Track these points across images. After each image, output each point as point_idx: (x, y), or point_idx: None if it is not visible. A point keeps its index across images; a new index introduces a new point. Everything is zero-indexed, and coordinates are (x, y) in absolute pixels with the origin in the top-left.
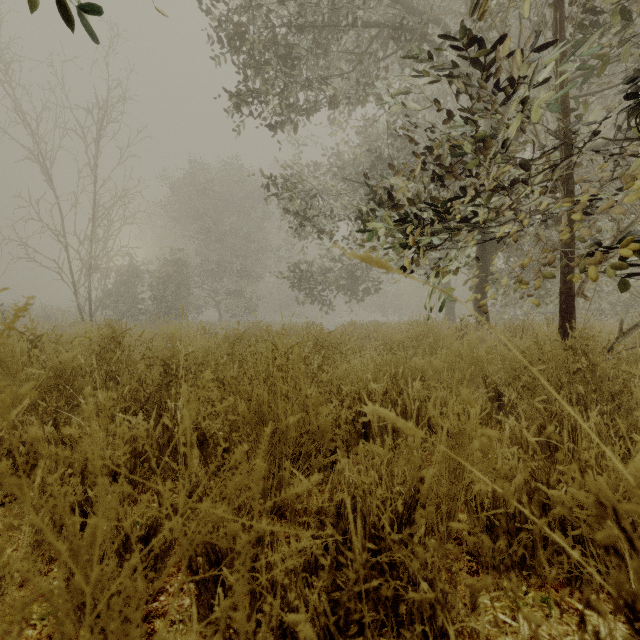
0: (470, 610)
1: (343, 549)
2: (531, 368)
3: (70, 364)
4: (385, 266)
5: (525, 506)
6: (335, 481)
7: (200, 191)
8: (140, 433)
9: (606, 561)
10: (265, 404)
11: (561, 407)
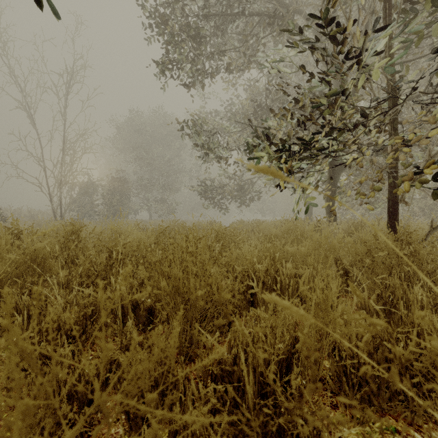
0: (333, 437)
1: (242, 410)
2: (410, 263)
3: (42, 251)
4: (280, 175)
5: (410, 389)
6: (232, 338)
7: (137, 130)
8: (68, 319)
9: (436, 400)
10: (180, 281)
11: (393, 282)
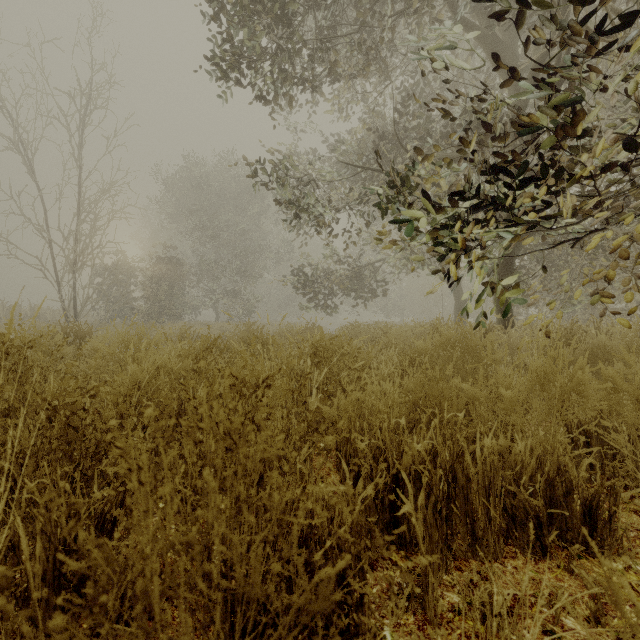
0: None
1: None
2: None
3: None
4: None
5: None
6: None
7: (195, 186)
8: None
9: None
10: (154, 590)
11: None
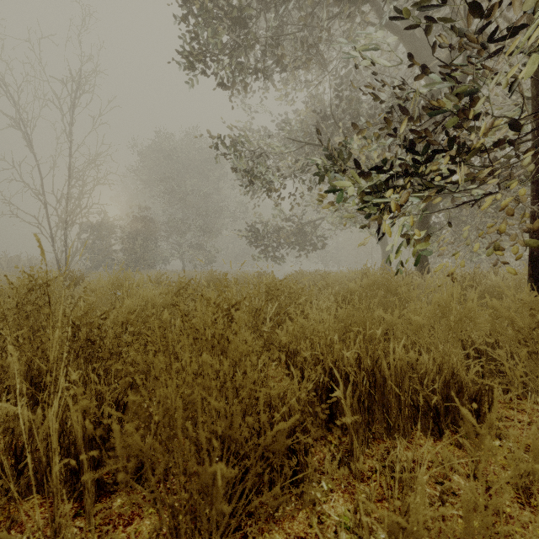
0: None
1: None
2: None
3: None
4: None
5: None
6: None
7: (166, 157)
8: None
9: None
10: (178, 419)
11: None
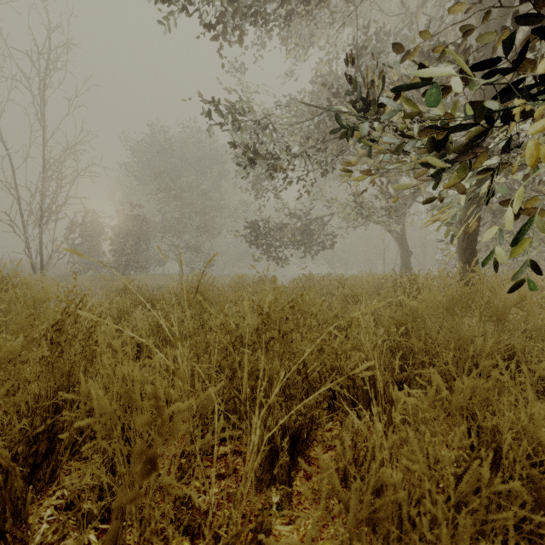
0: None
1: None
2: None
3: None
4: None
5: None
6: None
7: (160, 150)
8: None
9: None
10: None
11: None
